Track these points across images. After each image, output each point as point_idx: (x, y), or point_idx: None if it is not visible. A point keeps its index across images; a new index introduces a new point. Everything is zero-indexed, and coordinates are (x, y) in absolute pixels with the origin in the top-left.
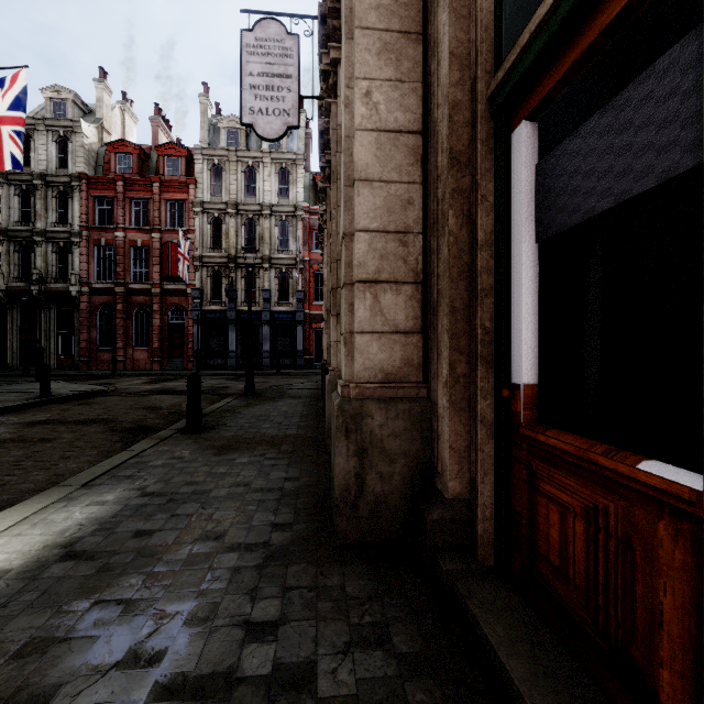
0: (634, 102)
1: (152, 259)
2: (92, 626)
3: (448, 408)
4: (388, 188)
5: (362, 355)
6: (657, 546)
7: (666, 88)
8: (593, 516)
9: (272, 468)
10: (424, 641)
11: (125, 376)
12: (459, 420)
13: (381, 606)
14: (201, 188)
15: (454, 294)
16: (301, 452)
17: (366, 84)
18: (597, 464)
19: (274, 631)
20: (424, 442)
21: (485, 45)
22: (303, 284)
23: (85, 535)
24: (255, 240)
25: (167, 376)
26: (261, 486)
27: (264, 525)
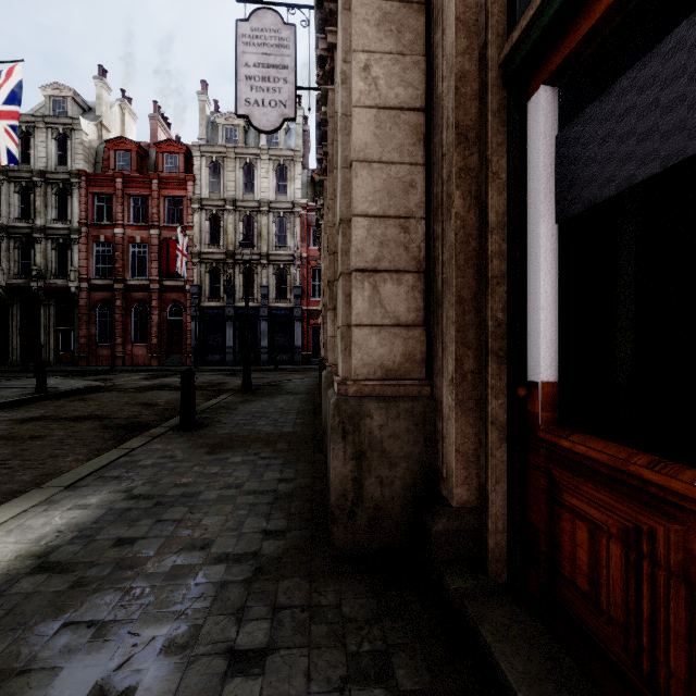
0: (688, 44)
1: (151, 255)
2: (57, 654)
3: (454, 408)
4: (389, 170)
5: (360, 350)
6: None
7: None
8: (634, 539)
9: (266, 468)
10: (431, 676)
11: (124, 372)
12: (466, 421)
13: (381, 630)
14: (200, 185)
15: (461, 282)
16: (297, 451)
17: (365, 57)
18: (640, 478)
19: (261, 662)
20: (427, 444)
21: (497, 5)
22: (300, 280)
23: (62, 543)
24: (253, 236)
25: (165, 372)
26: (253, 488)
27: (255, 532)
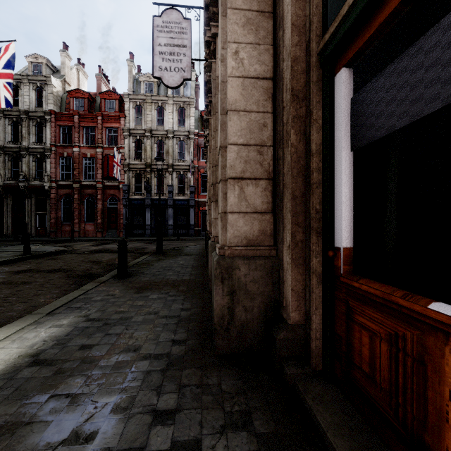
0: (424, 50)
1: (97, 165)
2: (48, 413)
3: (290, 263)
4: (250, 116)
5: (232, 228)
6: (444, 364)
7: (449, 38)
8: (394, 340)
9: (173, 301)
10: (275, 424)
11: (79, 241)
12: (298, 271)
13: (245, 399)
14: (128, 120)
15: (295, 186)
16: (192, 291)
17: (235, 46)
18: (398, 304)
19: (172, 417)
20: (274, 286)
21: (316, 17)
22: (194, 181)
23: (47, 348)
24: (163, 153)
25: (106, 241)
26: (165, 314)
27: (167, 341)
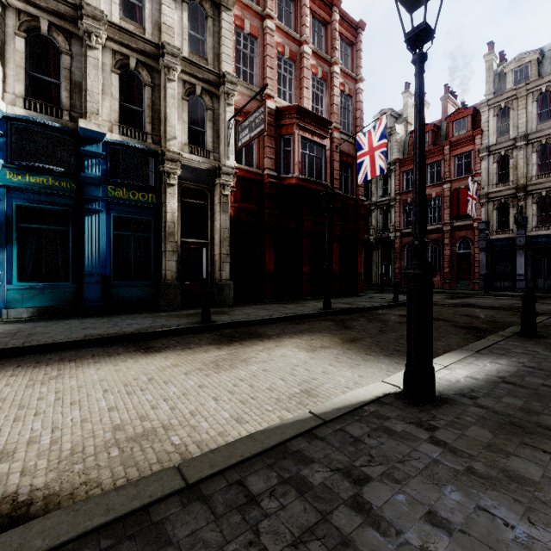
0: None
1: (443, 205)
2: None
3: None
4: None
5: None
6: None
7: None
8: None
9: None
10: None
11: None
12: None
13: None
14: (487, 135)
15: None
16: None
17: None
18: None
19: None
20: None
21: None
22: None
23: (505, 376)
24: (550, 163)
25: (459, 294)
26: None
27: None
